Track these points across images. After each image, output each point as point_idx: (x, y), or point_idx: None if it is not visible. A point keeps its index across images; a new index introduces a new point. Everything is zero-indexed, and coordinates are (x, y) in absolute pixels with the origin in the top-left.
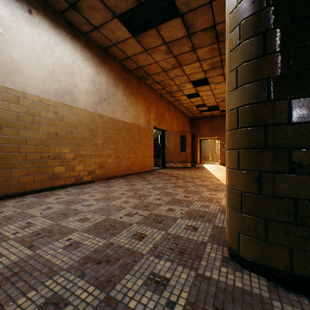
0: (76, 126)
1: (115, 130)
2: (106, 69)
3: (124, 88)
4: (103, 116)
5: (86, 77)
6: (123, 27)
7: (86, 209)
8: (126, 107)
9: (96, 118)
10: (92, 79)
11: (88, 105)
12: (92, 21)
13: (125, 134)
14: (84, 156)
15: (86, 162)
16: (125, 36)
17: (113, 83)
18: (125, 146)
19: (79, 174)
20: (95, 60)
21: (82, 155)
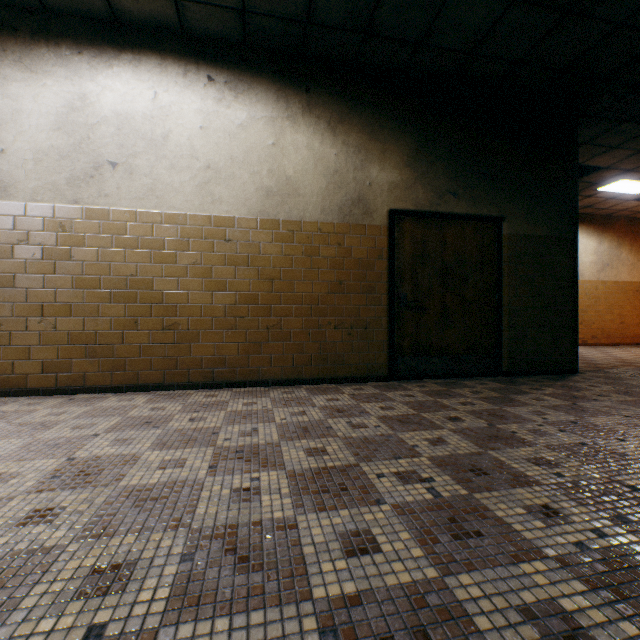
0: (581, 296)
1: (618, 294)
2: (608, 233)
3: (629, 244)
4: (604, 282)
5: (589, 251)
6: (636, 202)
7: (616, 352)
8: (632, 265)
9: (598, 286)
10: (594, 250)
11: (590, 275)
12: (601, 207)
13: (631, 297)
14: (587, 321)
15: (589, 326)
16: (637, 204)
17: (615, 245)
18: (631, 310)
19: (583, 337)
20: (597, 231)
21: (586, 321)
